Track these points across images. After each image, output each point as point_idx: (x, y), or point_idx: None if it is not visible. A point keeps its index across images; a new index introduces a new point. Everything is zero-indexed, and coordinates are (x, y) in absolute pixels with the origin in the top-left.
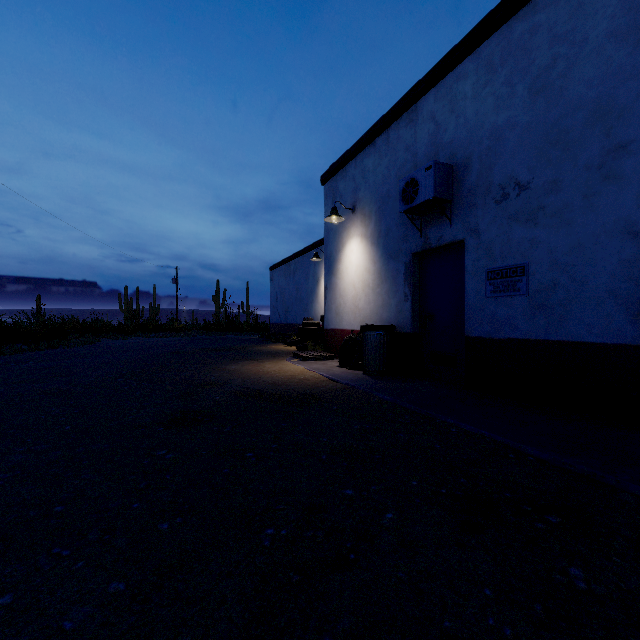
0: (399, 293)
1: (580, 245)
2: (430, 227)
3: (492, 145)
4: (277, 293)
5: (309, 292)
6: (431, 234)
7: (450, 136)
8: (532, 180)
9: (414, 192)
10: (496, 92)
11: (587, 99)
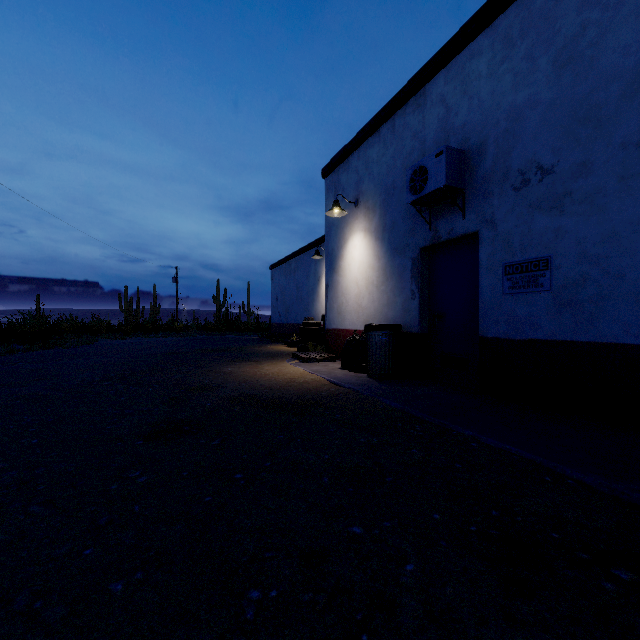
0: (405, 290)
1: (615, 234)
2: (440, 219)
3: (510, 127)
4: (277, 292)
5: (310, 291)
6: (441, 226)
7: (462, 120)
8: (557, 163)
9: (423, 181)
10: (515, 68)
11: (624, 68)
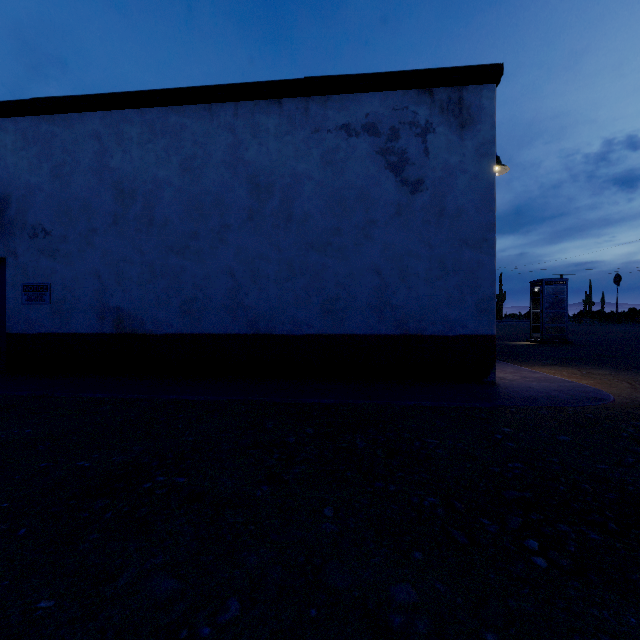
0: None
1: (77, 278)
2: None
3: (27, 195)
4: None
5: None
6: None
7: None
8: (53, 231)
9: None
10: (30, 159)
11: (81, 196)
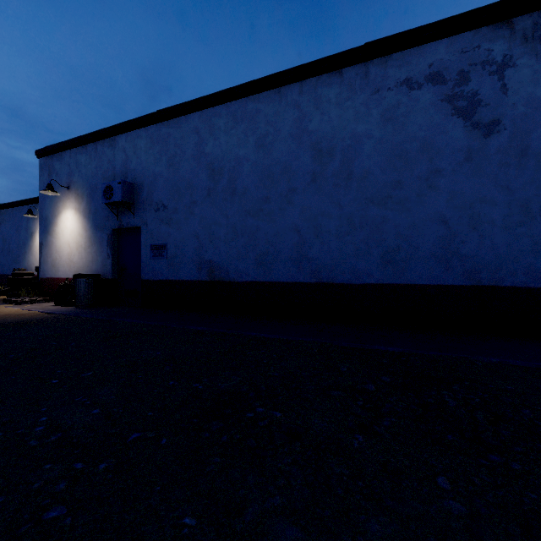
0: (104, 253)
1: (184, 239)
2: (123, 215)
3: (153, 181)
4: None
5: (21, 244)
6: (124, 219)
7: (134, 166)
8: (168, 205)
9: (112, 193)
10: (155, 155)
11: (186, 178)
